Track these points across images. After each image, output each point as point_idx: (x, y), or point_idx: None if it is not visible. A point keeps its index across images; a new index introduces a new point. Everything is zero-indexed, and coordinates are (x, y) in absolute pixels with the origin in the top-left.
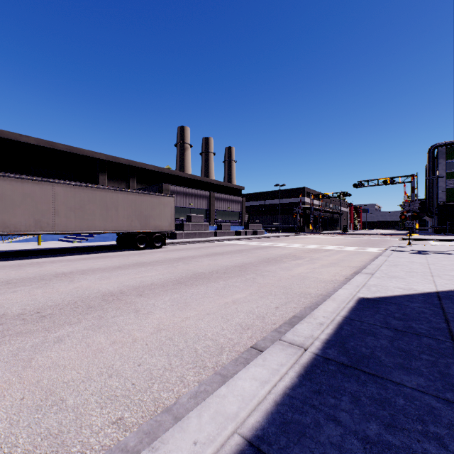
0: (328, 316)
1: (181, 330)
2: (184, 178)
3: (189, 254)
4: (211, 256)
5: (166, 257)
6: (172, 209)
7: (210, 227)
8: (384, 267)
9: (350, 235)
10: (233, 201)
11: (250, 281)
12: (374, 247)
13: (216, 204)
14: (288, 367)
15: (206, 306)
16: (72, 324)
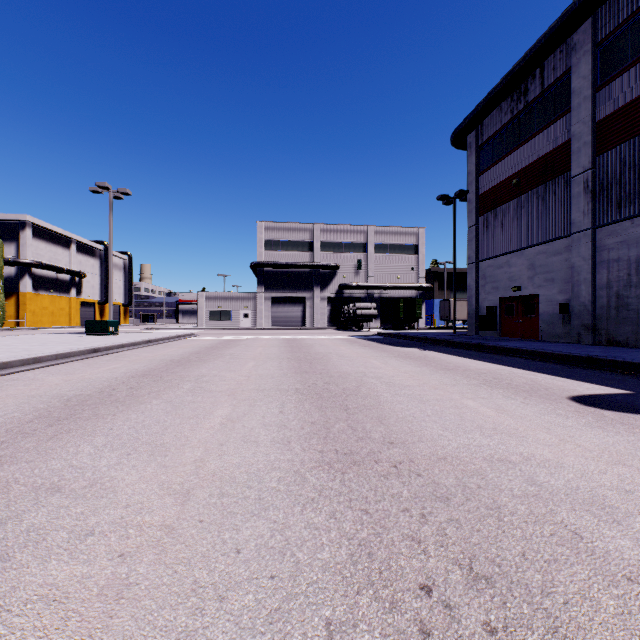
0: None
1: None
2: None
3: None
4: None
5: None
6: None
7: None
8: None
9: None
10: None
11: None
12: None
13: None
14: None
15: None
16: None
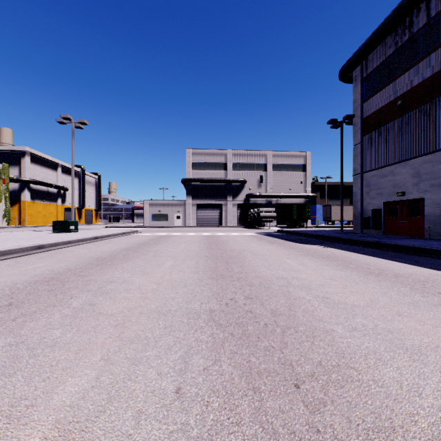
0: None
1: None
2: None
3: None
4: None
5: None
6: None
7: None
8: None
9: None
10: None
11: None
12: None
13: None
14: None
15: None
16: None
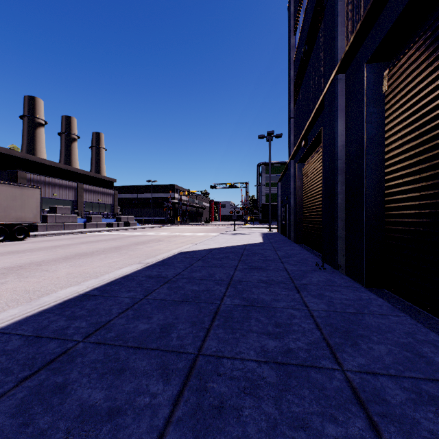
0: (162, 257)
1: (85, 272)
2: (42, 164)
3: (63, 243)
4: (87, 243)
5: (38, 246)
6: (37, 201)
7: (78, 219)
8: (207, 241)
9: (208, 225)
10: (104, 193)
11: (124, 253)
12: (216, 233)
13: (85, 196)
14: (140, 267)
15: (96, 264)
16: (1, 279)
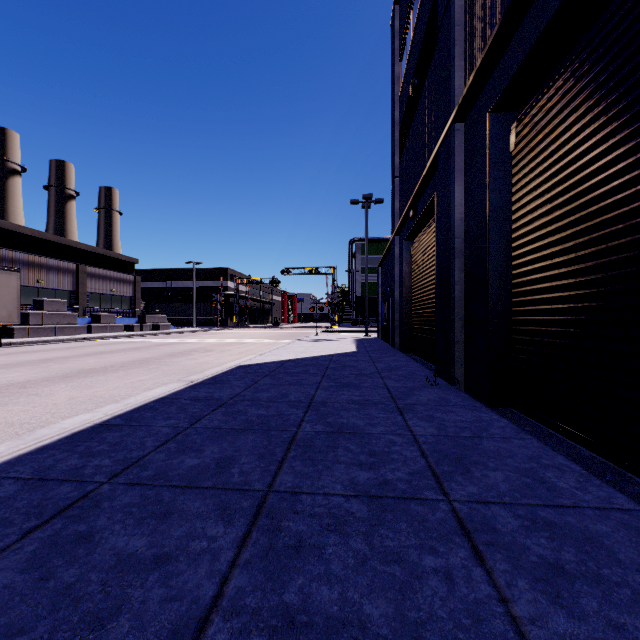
0: (213, 372)
1: (97, 396)
2: (19, 234)
3: (57, 355)
4: (95, 355)
5: (17, 360)
6: (14, 290)
7: (79, 319)
8: (277, 350)
9: (278, 328)
10: (120, 280)
11: (154, 369)
12: (291, 339)
13: (89, 284)
14: (181, 386)
15: (113, 385)
16: None
